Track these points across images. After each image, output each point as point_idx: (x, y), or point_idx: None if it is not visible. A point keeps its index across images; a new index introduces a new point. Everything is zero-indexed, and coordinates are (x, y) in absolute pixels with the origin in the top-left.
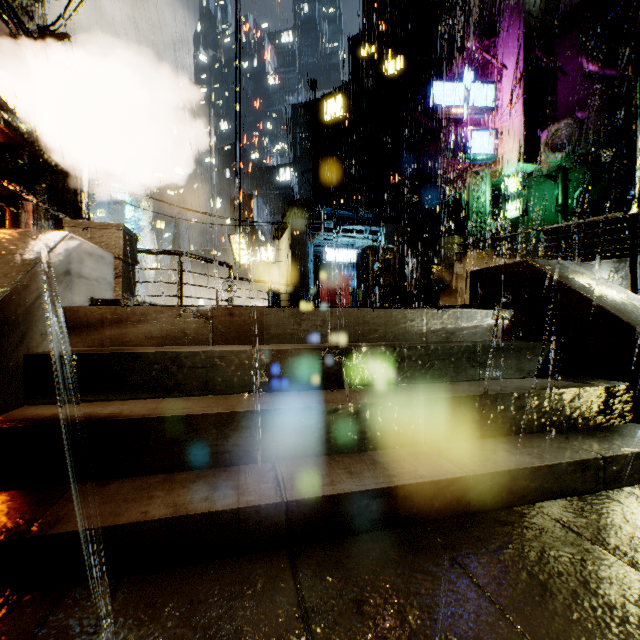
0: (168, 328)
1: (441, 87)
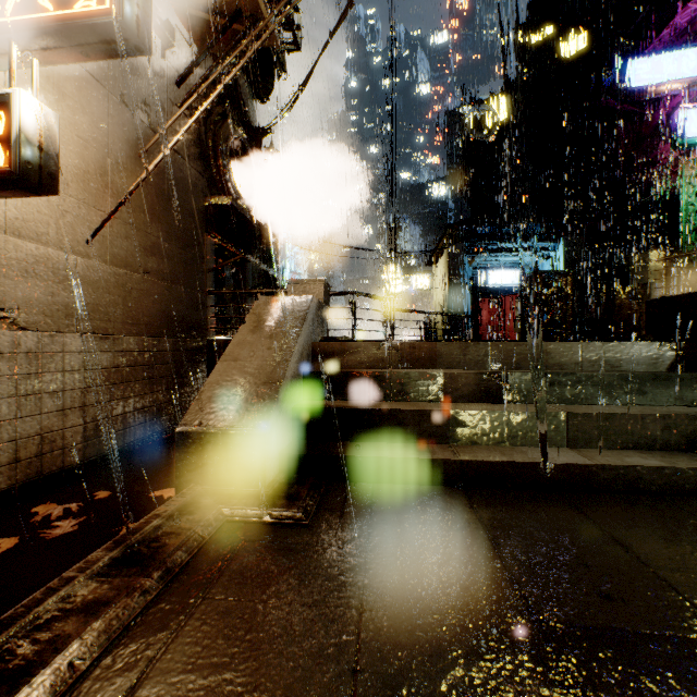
0: (372, 357)
1: (638, 65)
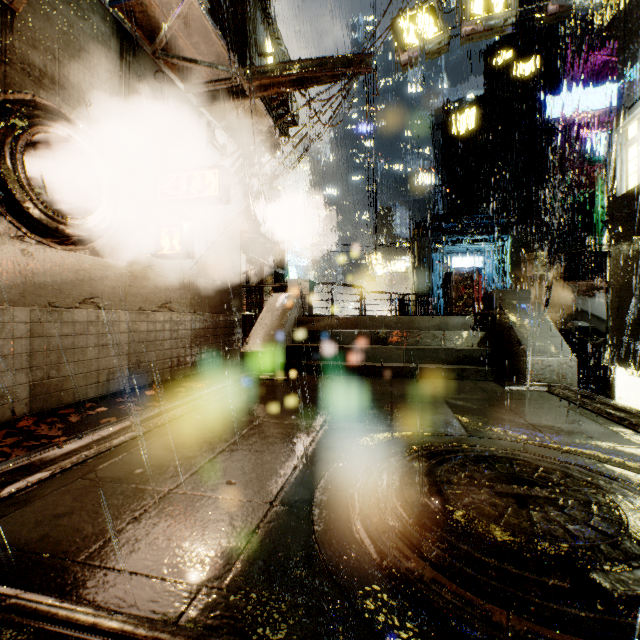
0: (327, 324)
1: (559, 101)
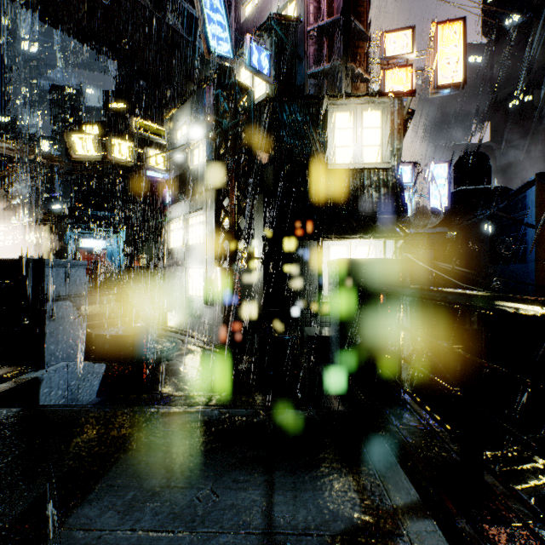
0: None
1: None
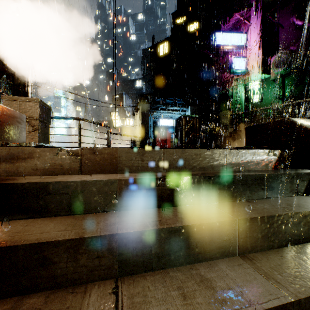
0: (49, 163)
1: (218, 35)
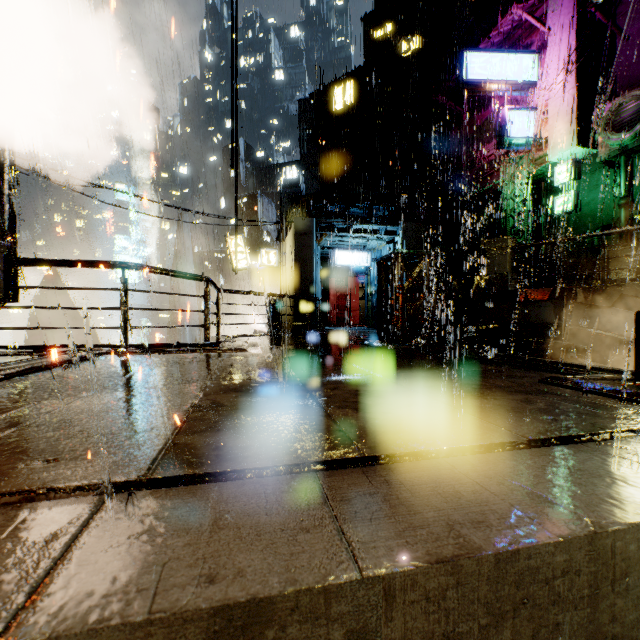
0: None
1: (473, 58)
